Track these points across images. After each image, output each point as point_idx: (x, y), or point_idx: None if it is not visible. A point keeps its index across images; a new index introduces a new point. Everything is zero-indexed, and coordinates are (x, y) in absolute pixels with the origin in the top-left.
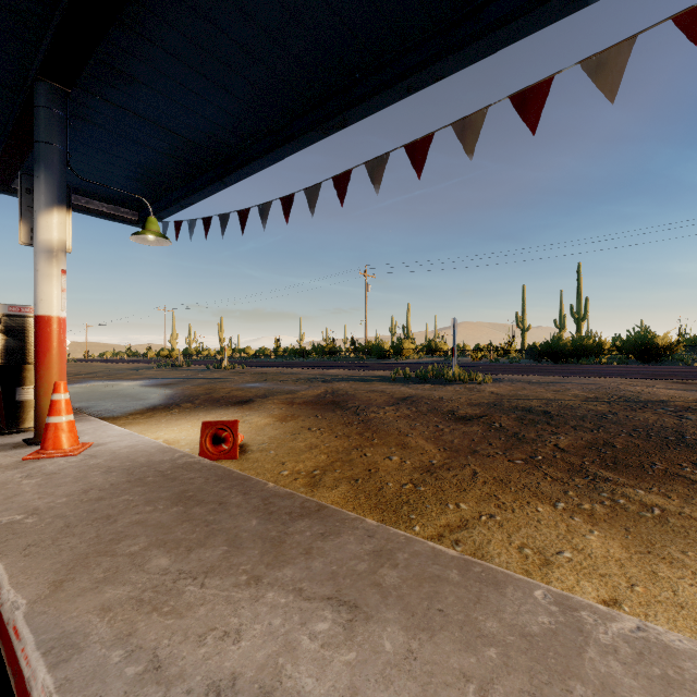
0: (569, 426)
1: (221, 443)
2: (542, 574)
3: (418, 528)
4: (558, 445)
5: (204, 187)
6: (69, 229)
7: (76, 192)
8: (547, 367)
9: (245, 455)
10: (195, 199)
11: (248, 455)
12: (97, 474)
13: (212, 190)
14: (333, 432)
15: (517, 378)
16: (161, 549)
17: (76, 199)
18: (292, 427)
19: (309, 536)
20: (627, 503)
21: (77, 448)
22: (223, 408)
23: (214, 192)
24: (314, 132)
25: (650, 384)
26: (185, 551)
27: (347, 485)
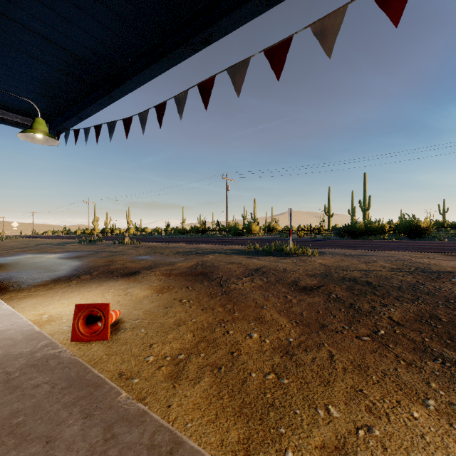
0: (392, 296)
1: (97, 322)
2: None
3: (291, 455)
4: (392, 318)
5: (95, 101)
6: None
7: None
8: (350, 242)
9: (116, 335)
10: (90, 112)
11: (119, 335)
12: None
13: (103, 103)
14: (200, 305)
15: (335, 251)
16: None
17: None
18: (166, 299)
19: None
20: None
21: None
22: (113, 280)
23: (104, 105)
24: (183, 48)
25: (430, 257)
26: None
27: (210, 375)
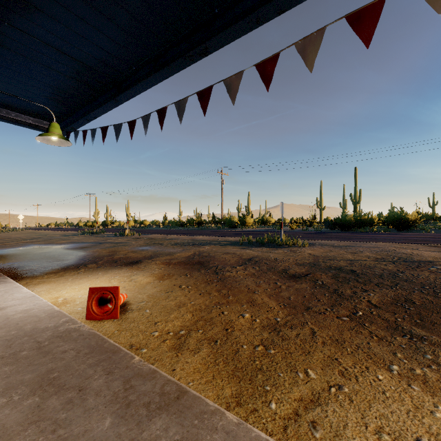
0: (373, 283)
1: (107, 303)
2: None
3: (274, 405)
4: (370, 302)
5: (102, 104)
6: None
7: (7, 107)
8: (340, 234)
9: (125, 315)
10: (97, 114)
11: (128, 315)
12: None
13: (109, 106)
14: (198, 290)
15: (324, 243)
16: None
17: (7, 113)
18: (167, 285)
19: None
20: None
21: None
22: (118, 268)
23: (110, 108)
24: (183, 58)
25: (414, 248)
26: None
27: (208, 347)
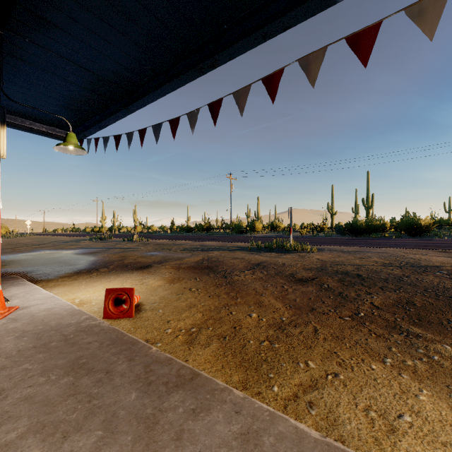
0: (377, 287)
1: (122, 304)
2: (391, 444)
3: (277, 389)
4: (373, 303)
5: (114, 113)
6: (3, 140)
7: (22, 116)
8: (351, 240)
9: (139, 314)
10: (108, 122)
11: (142, 314)
12: (10, 339)
13: (121, 115)
14: (207, 292)
15: (333, 248)
16: (37, 436)
17: (22, 122)
18: (177, 288)
19: (182, 413)
20: (441, 360)
21: (3, 312)
22: (129, 272)
23: (121, 117)
24: (193, 71)
25: (424, 253)
26: (60, 439)
27: (217, 342)
